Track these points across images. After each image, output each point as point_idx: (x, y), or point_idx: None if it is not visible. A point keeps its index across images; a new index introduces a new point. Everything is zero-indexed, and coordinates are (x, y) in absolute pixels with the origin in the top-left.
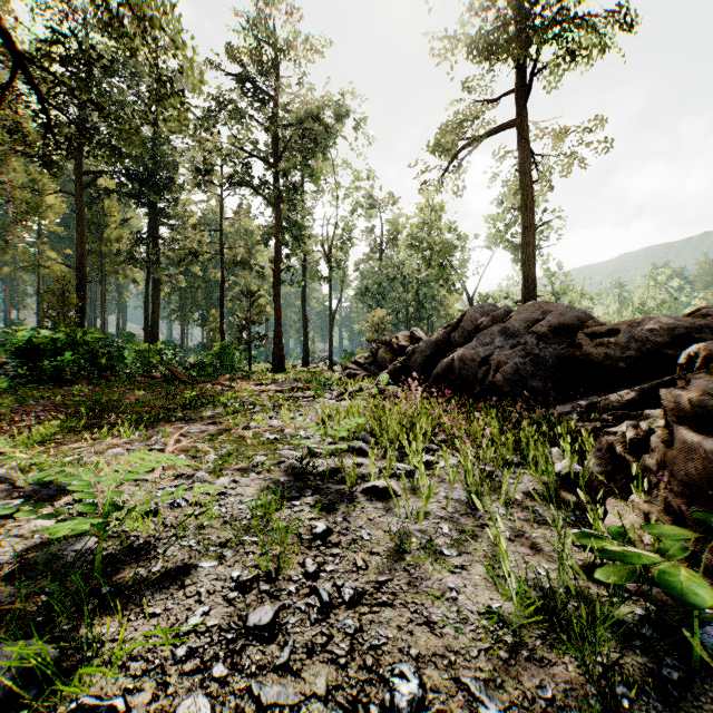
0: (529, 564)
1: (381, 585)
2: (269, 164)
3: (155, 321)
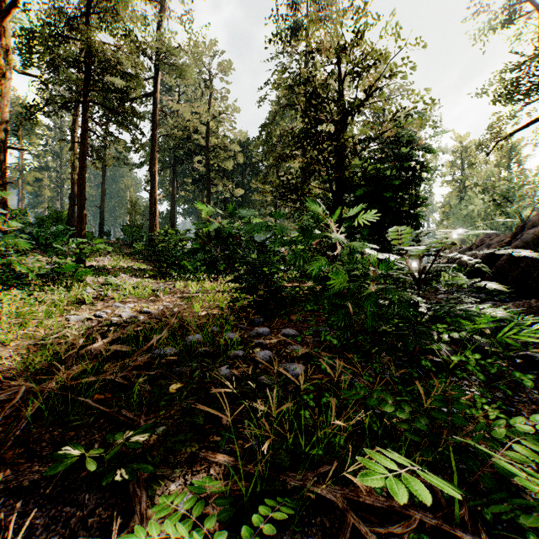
0: None
1: None
2: None
3: None
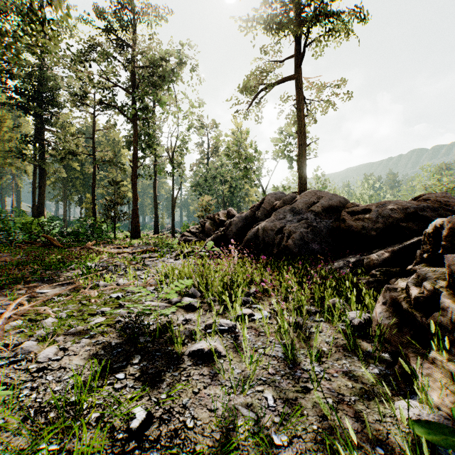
0: (364, 449)
1: None
2: (128, 92)
3: (41, 201)
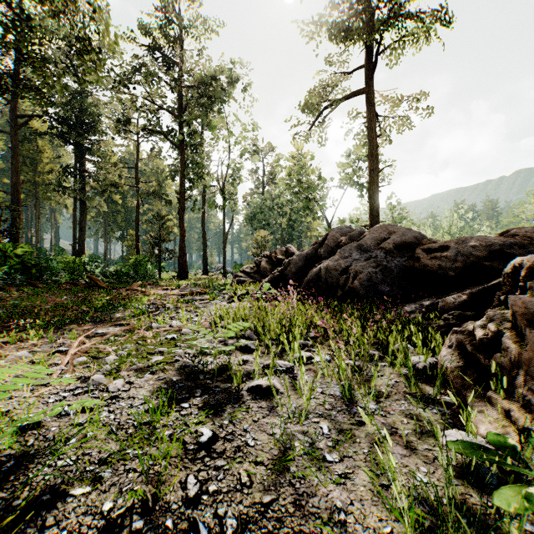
0: (409, 468)
1: (266, 508)
2: (175, 115)
3: (82, 238)
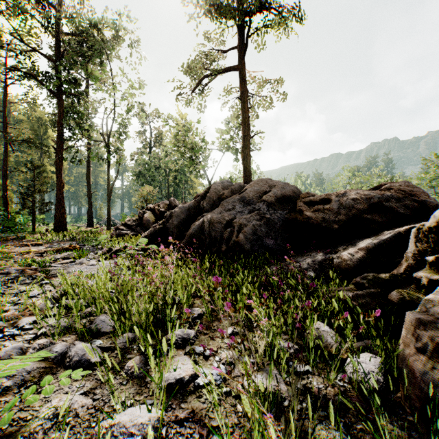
0: None
1: None
2: (51, 59)
3: None
